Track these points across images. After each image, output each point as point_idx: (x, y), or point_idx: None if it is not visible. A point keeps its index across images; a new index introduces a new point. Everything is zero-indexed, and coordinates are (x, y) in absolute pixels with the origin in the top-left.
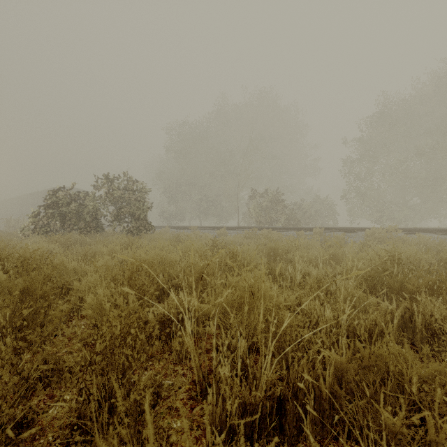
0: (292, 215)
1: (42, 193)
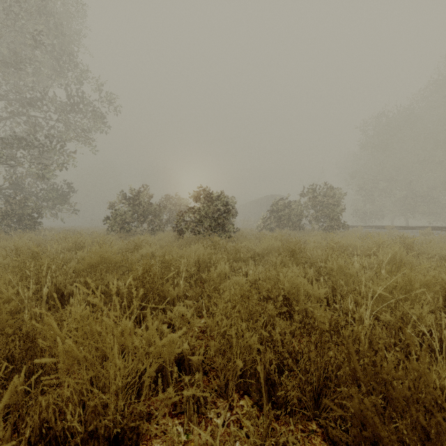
0: None
1: (257, 200)
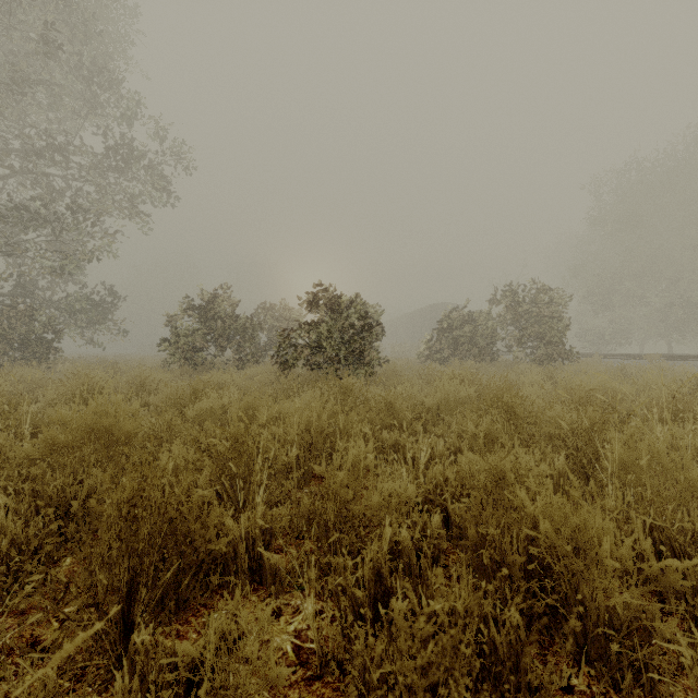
0: None
1: (416, 313)
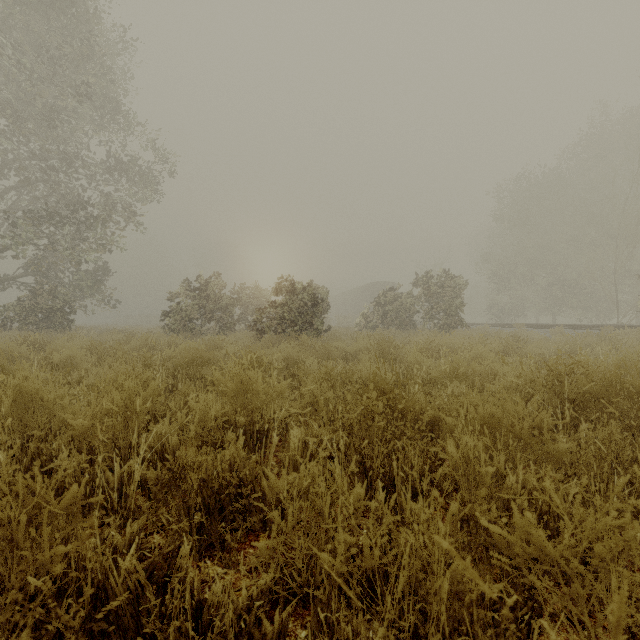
0: None
1: (359, 289)
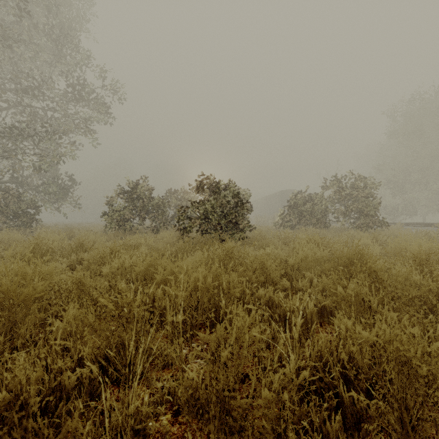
0: None
1: (271, 196)
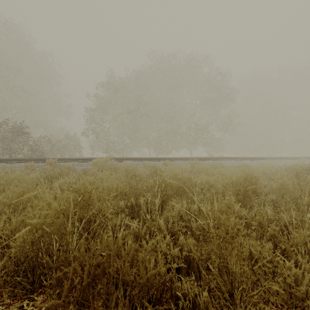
0: (37, 147)
1: None
